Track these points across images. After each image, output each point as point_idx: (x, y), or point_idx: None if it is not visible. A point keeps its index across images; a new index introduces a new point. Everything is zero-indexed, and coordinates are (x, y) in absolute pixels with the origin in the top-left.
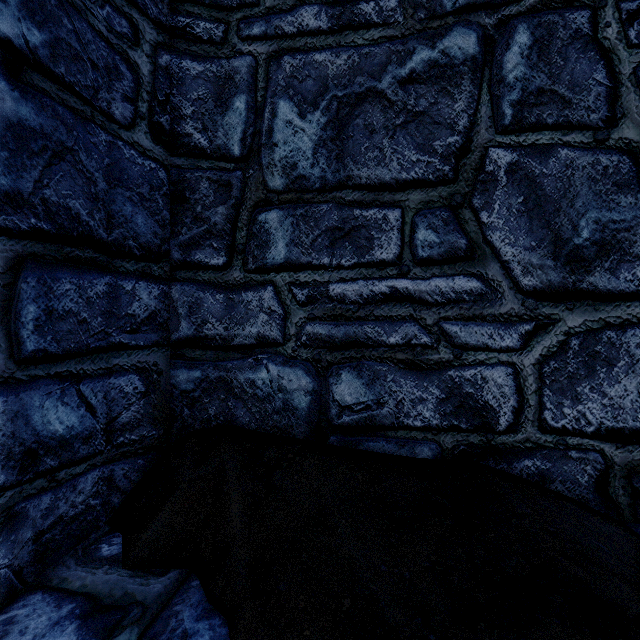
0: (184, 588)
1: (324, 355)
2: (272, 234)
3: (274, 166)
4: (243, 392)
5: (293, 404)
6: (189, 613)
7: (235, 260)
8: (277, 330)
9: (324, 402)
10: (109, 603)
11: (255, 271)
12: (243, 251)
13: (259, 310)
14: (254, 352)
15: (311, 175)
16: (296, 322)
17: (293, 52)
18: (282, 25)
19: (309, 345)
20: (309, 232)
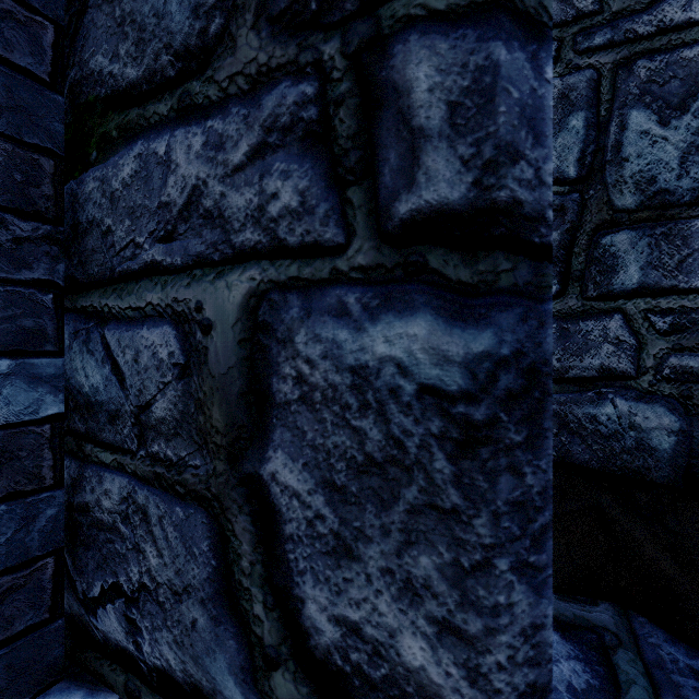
0: (636, 622)
1: (696, 391)
2: (620, 257)
3: (623, 183)
4: (580, 427)
5: (650, 444)
6: (672, 649)
7: (570, 288)
8: (627, 362)
9: (696, 445)
10: (568, 621)
11: (597, 298)
12: (580, 278)
13: (602, 340)
14: (595, 385)
15: (677, 188)
16: (654, 353)
17: (650, 54)
18: (634, 27)
19: (674, 379)
20: (674, 252)
